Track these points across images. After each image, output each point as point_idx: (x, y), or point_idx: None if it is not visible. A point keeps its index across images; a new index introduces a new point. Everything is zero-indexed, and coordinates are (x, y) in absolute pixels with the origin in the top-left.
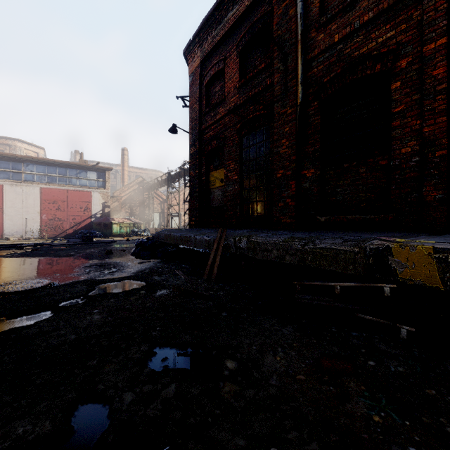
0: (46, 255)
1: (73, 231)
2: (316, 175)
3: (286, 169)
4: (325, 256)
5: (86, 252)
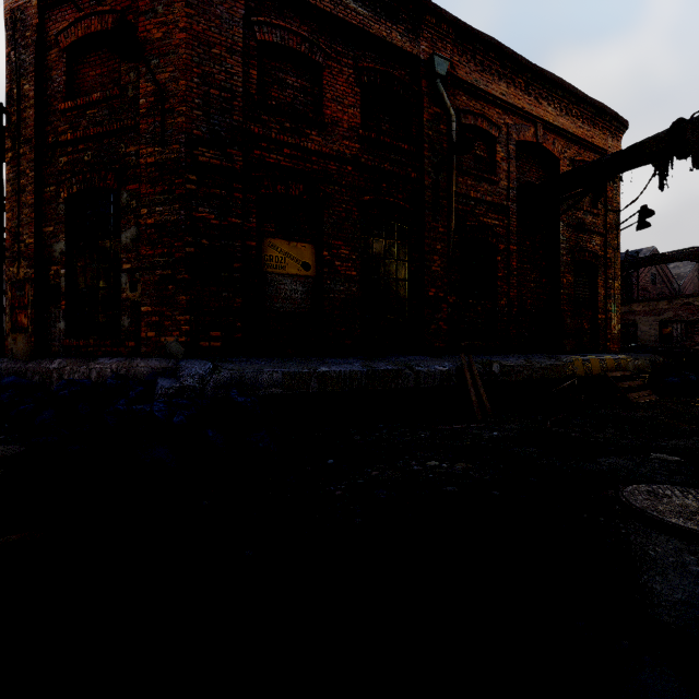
0: None
1: None
2: (457, 303)
3: (439, 290)
4: (553, 369)
5: None
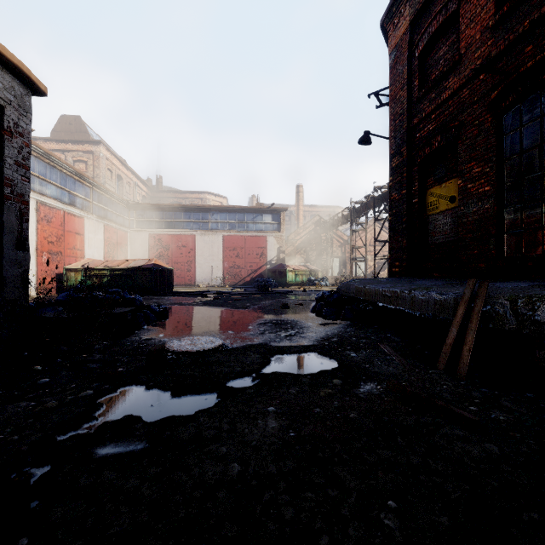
0: (224, 305)
1: (250, 279)
2: None
3: None
4: None
5: (261, 304)
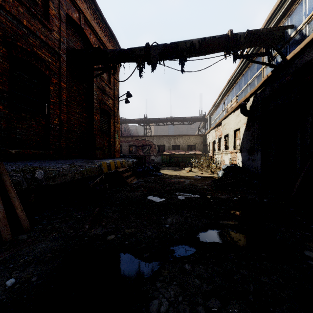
0: None
1: None
2: (6, 113)
3: None
4: (90, 170)
5: None
